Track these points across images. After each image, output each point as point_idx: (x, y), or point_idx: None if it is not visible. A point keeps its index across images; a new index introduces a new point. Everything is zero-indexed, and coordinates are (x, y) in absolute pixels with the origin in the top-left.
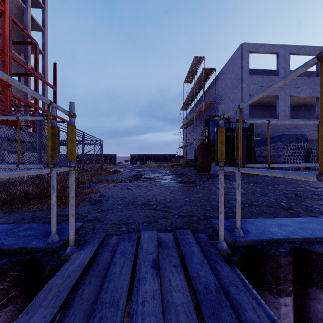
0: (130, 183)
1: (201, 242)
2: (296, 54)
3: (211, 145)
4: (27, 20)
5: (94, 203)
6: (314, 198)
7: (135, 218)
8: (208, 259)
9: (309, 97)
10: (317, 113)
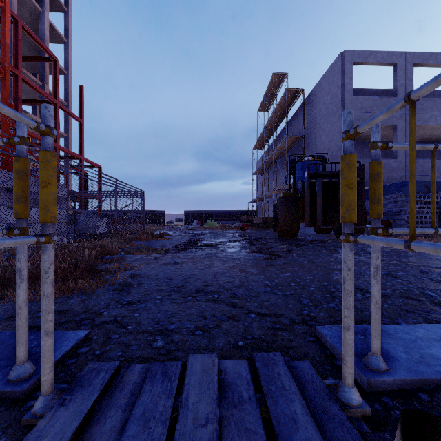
0: (180, 253)
1: (305, 384)
2: (422, 66)
3: (299, 197)
4: (44, 29)
5: (118, 288)
6: None
7: (181, 320)
8: (329, 440)
9: (440, 128)
10: None
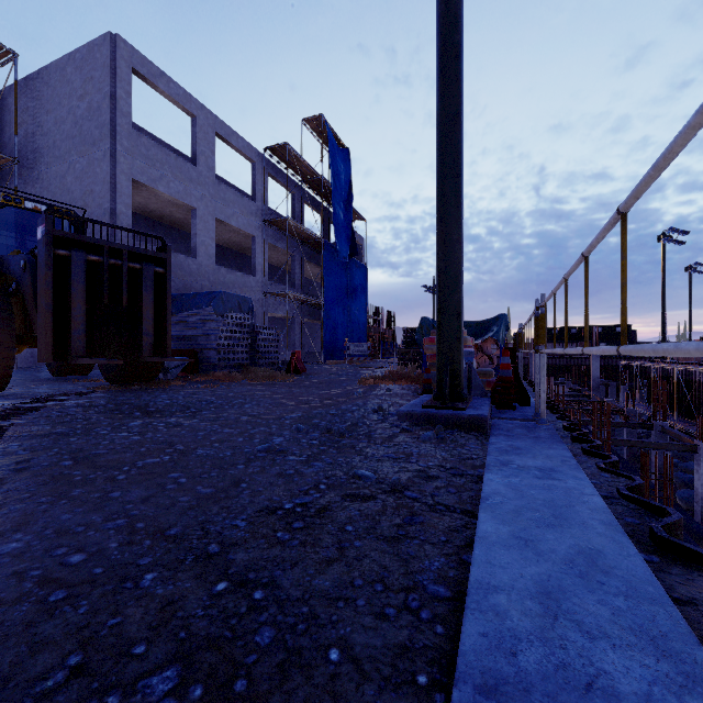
0: None
1: None
2: (225, 141)
3: (15, 290)
4: None
5: None
6: (356, 429)
7: None
8: None
9: (240, 233)
10: (253, 266)
